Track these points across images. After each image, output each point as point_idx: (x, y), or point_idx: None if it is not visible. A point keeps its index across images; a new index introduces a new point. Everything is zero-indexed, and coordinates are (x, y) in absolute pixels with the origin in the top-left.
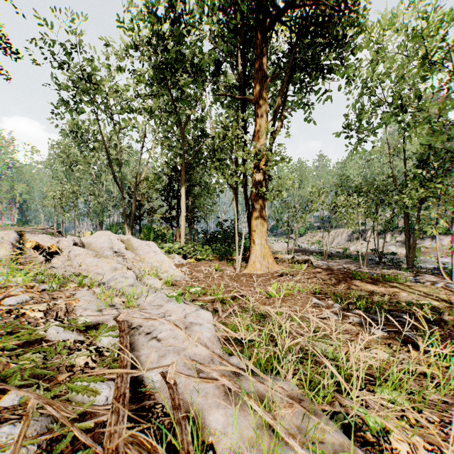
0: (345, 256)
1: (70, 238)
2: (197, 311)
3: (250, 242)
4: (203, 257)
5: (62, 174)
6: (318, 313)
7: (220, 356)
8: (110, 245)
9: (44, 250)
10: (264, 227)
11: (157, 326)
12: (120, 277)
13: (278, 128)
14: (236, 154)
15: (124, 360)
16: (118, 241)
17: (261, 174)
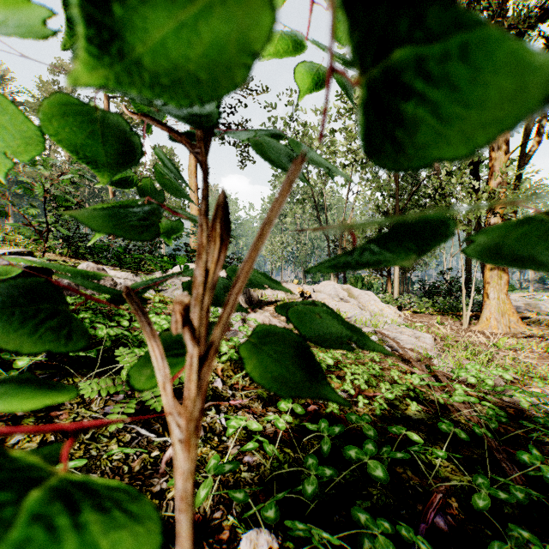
0: None
1: (308, 287)
2: (422, 333)
3: (483, 295)
4: (421, 310)
5: None
6: (543, 360)
7: (436, 348)
8: (336, 293)
9: (303, 294)
10: (503, 279)
11: (398, 336)
12: (360, 315)
13: (532, 148)
14: (461, 202)
15: (390, 338)
16: (341, 290)
17: (498, 216)
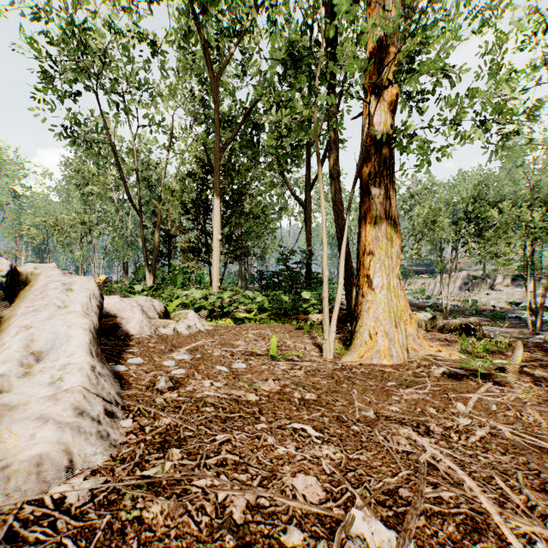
0: (473, 312)
1: None
2: None
3: (358, 282)
4: (250, 315)
5: (79, 203)
6: None
7: None
8: None
9: None
10: (396, 244)
11: None
12: None
13: None
14: None
15: None
16: None
17: (387, 107)
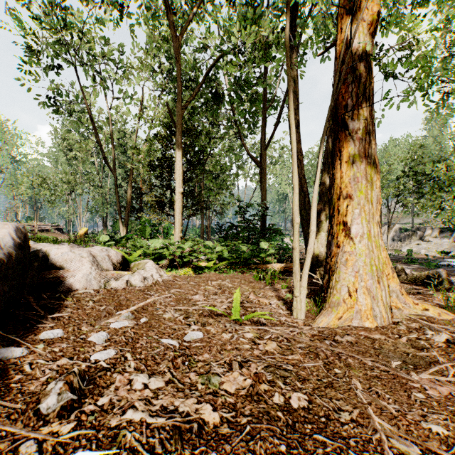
0: (409, 260)
1: None
2: None
3: (331, 230)
4: (210, 264)
5: (66, 167)
6: None
7: None
8: None
9: None
10: (376, 186)
11: None
12: None
13: None
14: None
15: None
16: None
17: (366, 29)
